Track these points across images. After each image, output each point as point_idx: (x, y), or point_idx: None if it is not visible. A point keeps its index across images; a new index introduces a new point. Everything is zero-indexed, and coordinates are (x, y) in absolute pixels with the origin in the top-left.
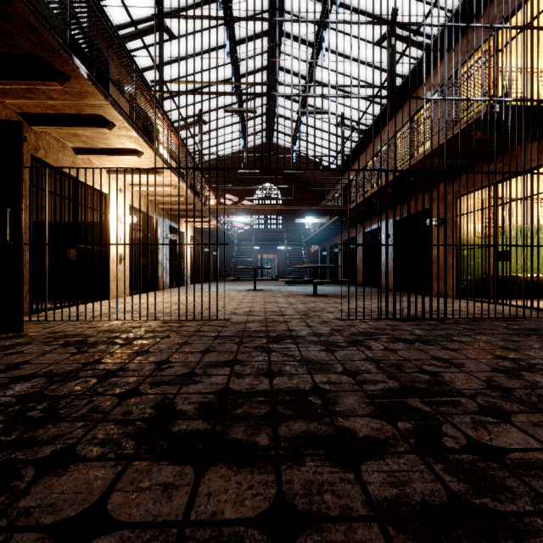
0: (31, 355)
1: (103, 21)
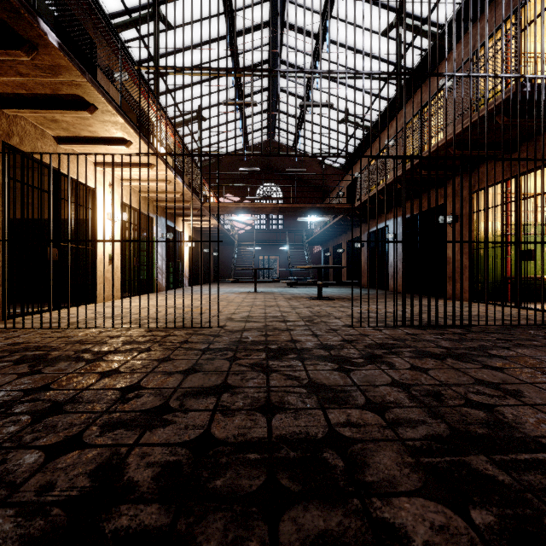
0: None
1: None
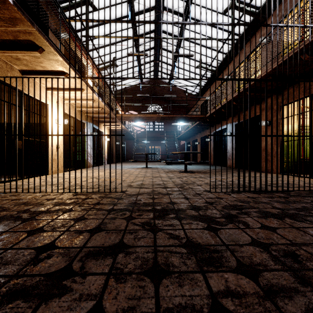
0: None
1: None
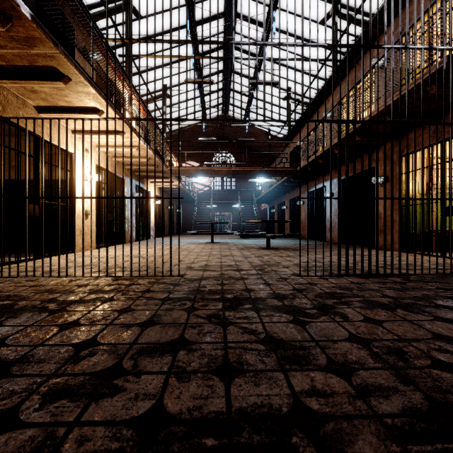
0: None
1: None
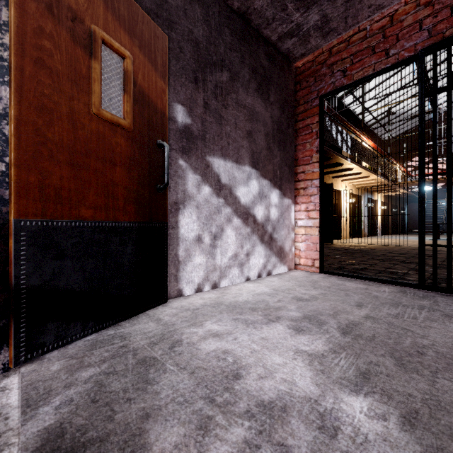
0: (346, 246)
1: (353, 138)
